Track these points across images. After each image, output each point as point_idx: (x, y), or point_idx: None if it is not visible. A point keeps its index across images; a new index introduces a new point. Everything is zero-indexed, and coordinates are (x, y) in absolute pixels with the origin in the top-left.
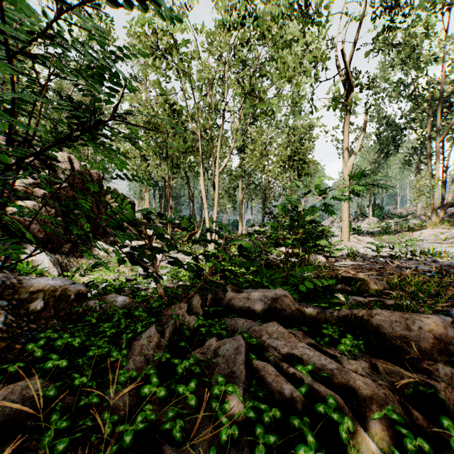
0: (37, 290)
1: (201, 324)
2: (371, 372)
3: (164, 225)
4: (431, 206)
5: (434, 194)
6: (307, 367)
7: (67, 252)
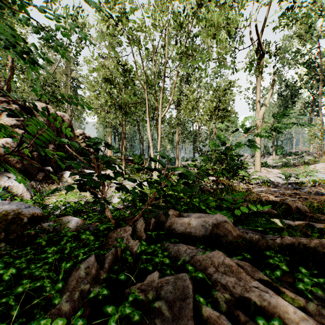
0: None
1: (143, 250)
2: None
3: (121, 161)
4: (322, 146)
5: (324, 137)
6: (272, 322)
7: (41, 179)
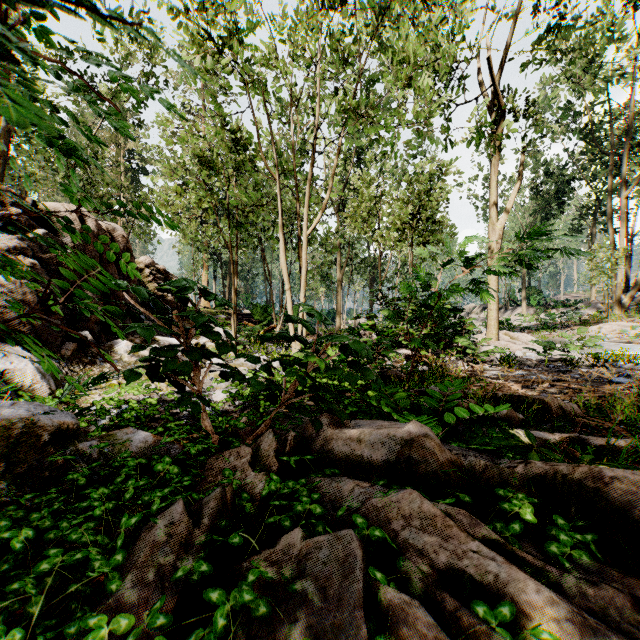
0: None
1: (274, 490)
2: (637, 620)
3: (228, 317)
4: (613, 289)
5: (617, 272)
6: (499, 609)
7: (69, 356)
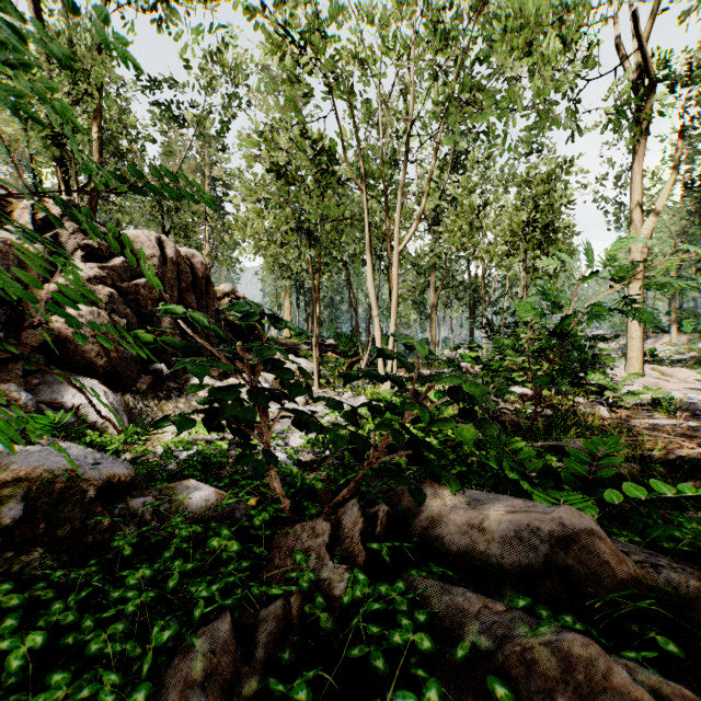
0: (14, 479)
1: (359, 598)
2: None
3: (311, 348)
4: None
5: None
6: None
7: (145, 390)
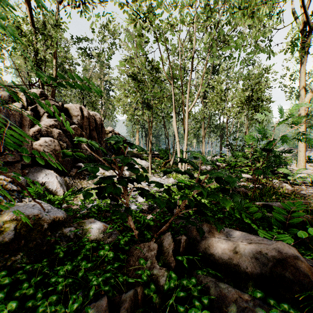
0: (10, 219)
1: (172, 287)
2: None
3: (148, 155)
4: None
5: None
6: None
7: (74, 175)
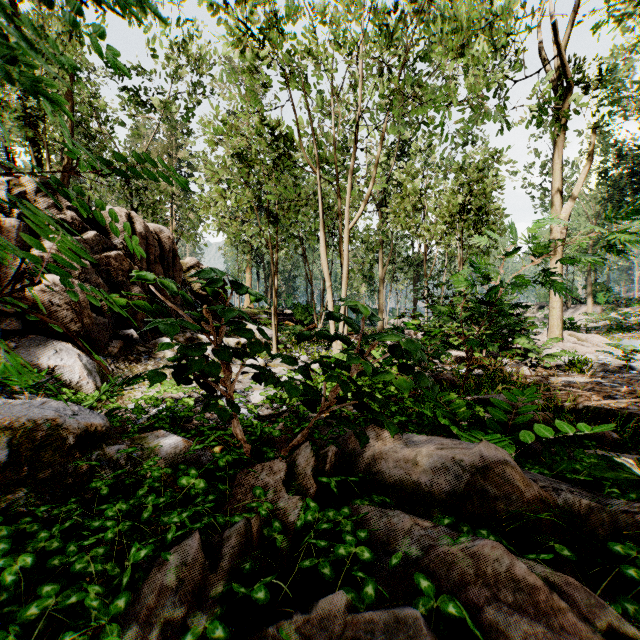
0: None
1: (310, 522)
2: None
3: (270, 317)
4: None
5: None
6: None
7: (116, 353)
